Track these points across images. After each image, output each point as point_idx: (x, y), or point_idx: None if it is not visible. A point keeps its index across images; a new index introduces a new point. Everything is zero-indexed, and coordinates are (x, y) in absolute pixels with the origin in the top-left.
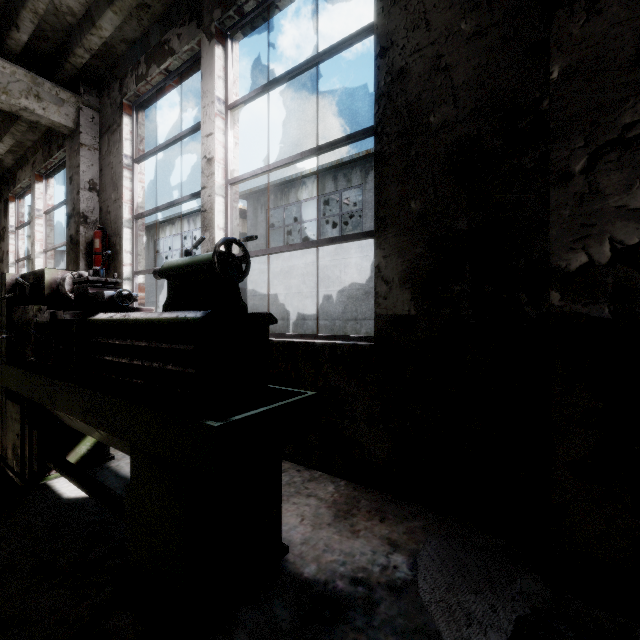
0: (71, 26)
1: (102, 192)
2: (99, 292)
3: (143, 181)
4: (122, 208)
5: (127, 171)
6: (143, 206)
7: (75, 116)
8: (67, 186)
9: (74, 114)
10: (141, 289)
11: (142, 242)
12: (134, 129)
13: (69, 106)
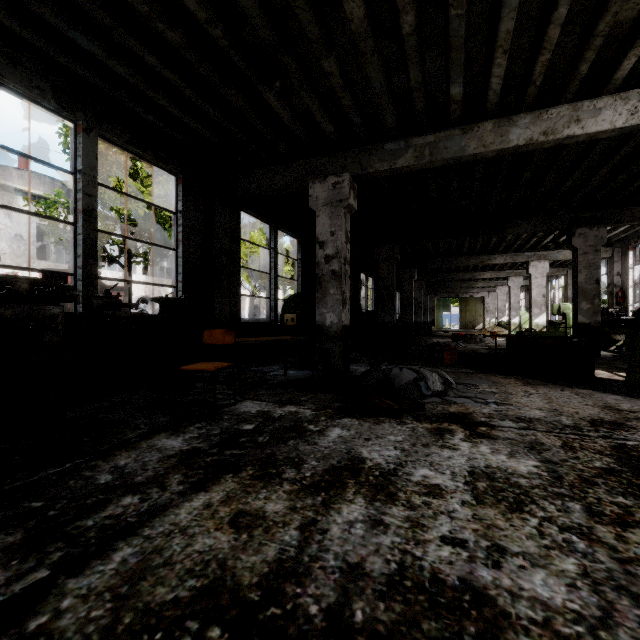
0: (611, 235)
1: (621, 275)
2: (620, 314)
3: (637, 270)
4: (628, 282)
5: (630, 269)
6: (637, 279)
7: (611, 253)
8: (608, 274)
9: (611, 252)
10: (636, 308)
11: (637, 292)
12: (633, 255)
13: (609, 251)
